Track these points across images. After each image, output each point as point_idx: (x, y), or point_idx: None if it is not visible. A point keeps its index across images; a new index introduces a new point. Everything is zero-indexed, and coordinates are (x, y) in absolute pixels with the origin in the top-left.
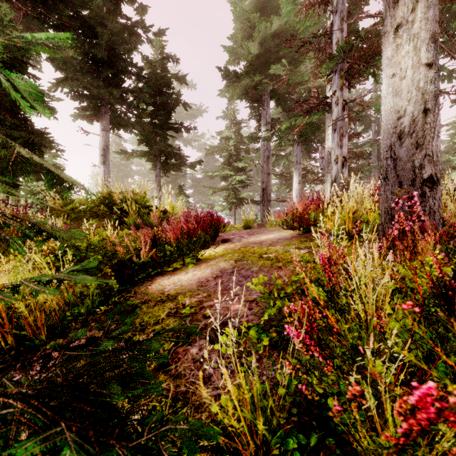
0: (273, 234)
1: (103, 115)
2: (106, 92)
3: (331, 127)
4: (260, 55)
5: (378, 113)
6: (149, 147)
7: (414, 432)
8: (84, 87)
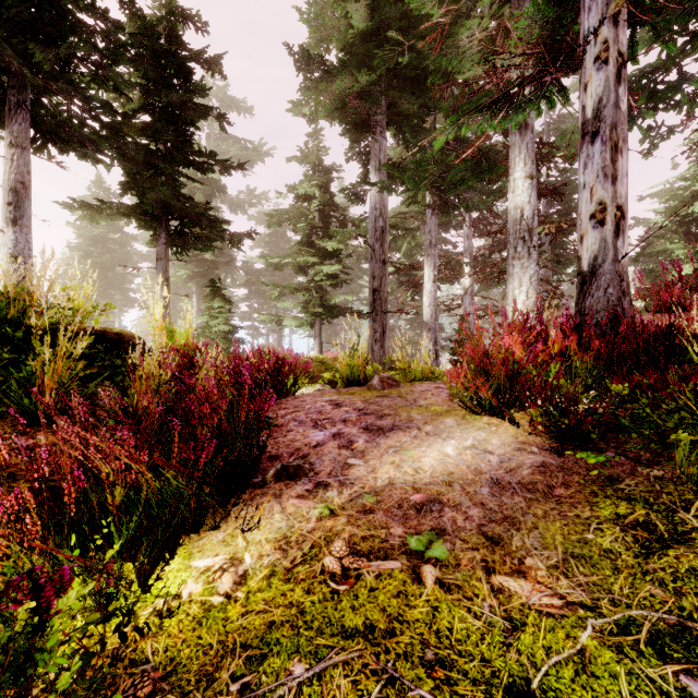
0: (451, 441)
1: (13, 109)
2: (4, 44)
3: (522, 164)
4: (369, 36)
5: (572, 162)
6: (140, 198)
7: None
8: None
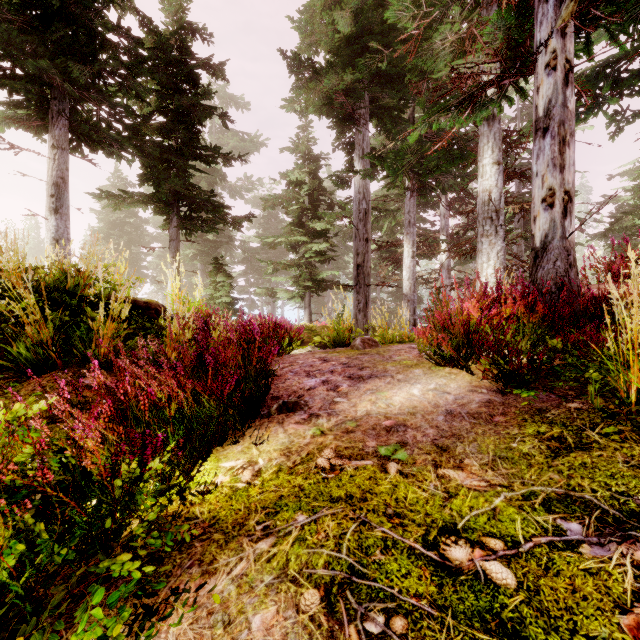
0: (417, 386)
1: (55, 117)
2: (50, 64)
3: (490, 151)
4: (353, 39)
5: None
6: (155, 188)
7: None
8: (8, 55)
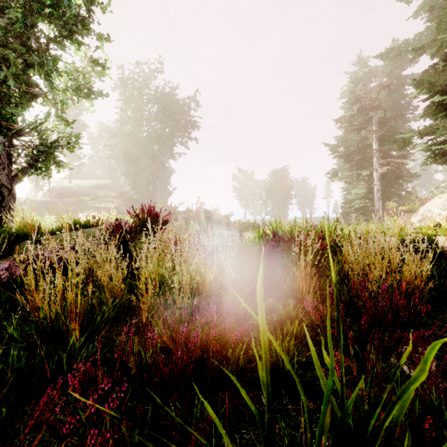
0: None
1: None
2: None
3: None
4: None
5: None
6: None
7: None
8: None
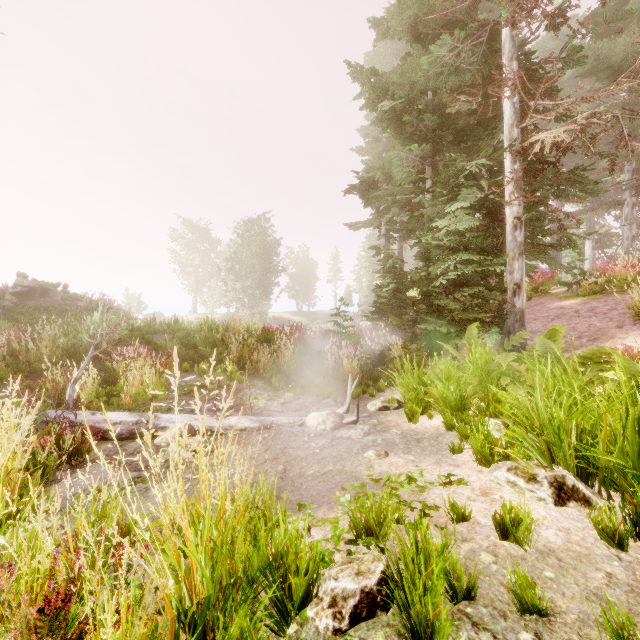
0: None
1: None
2: None
3: None
4: None
5: None
6: None
7: (618, 273)
8: None
